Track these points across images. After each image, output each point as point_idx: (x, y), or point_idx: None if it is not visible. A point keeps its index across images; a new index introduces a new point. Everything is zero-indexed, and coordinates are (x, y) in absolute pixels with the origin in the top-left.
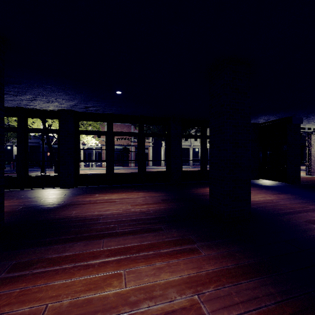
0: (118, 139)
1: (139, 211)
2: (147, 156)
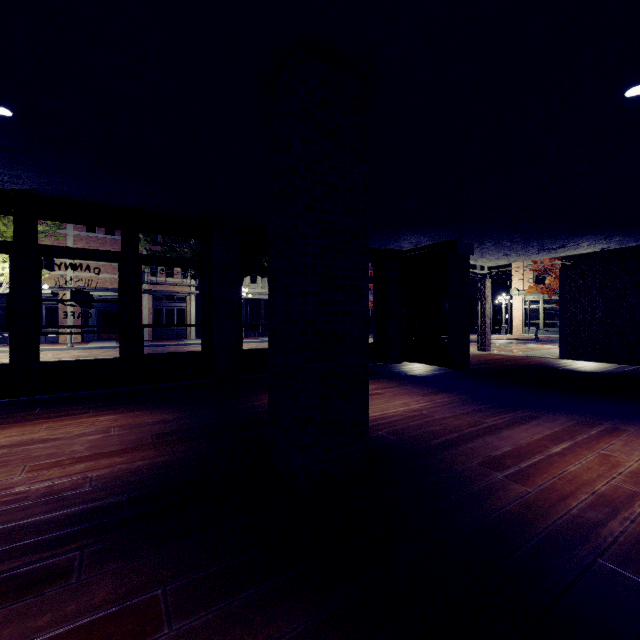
0: (106, 275)
1: (42, 491)
2: (185, 316)
